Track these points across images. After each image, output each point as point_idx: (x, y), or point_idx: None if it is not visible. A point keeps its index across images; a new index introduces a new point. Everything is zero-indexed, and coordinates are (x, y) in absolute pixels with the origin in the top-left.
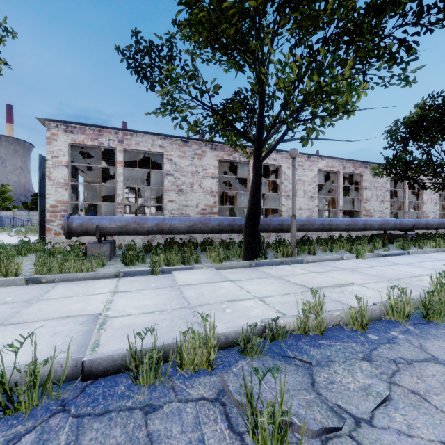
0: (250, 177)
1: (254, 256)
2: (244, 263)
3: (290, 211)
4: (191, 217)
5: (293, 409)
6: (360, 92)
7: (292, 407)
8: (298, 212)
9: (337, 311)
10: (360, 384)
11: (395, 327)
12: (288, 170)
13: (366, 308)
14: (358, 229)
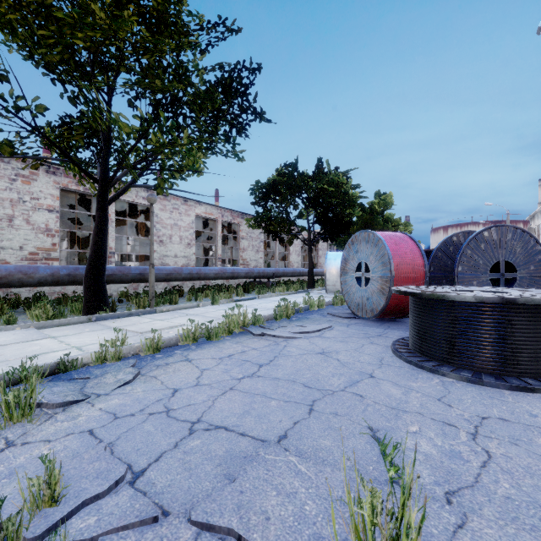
0: (111, 216)
1: (97, 309)
2: (80, 318)
3: (164, 259)
4: (3, 265)
5: (48, 399)
6: (198, 159)
7: (49, 398)
8: (174, 260)
9: (139, 343)
10: (117, 379)
11: (182, 348)
12: (161, 212)
13: (160, 337)
14: (227, 277)
